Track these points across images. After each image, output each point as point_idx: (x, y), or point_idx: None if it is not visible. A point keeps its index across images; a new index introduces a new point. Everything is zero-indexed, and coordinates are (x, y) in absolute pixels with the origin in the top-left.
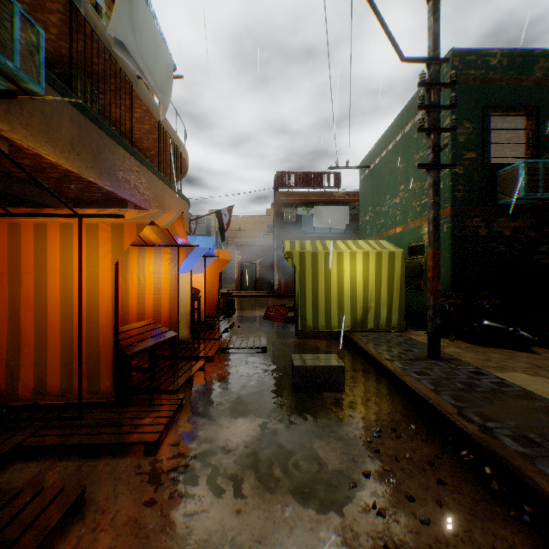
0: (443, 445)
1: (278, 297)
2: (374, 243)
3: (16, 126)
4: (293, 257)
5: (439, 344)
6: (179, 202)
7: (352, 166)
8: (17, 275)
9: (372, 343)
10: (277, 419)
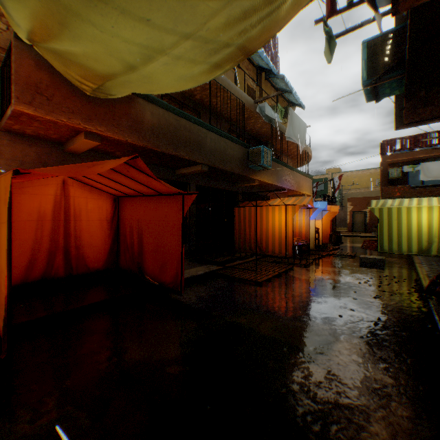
0: (410, 281)
1: None
2: None
3: (261, 176)
4: (374, 211)
5: None
6: (307, 181)
7: None
8: (267, 221)
9: (422, 259)
10: (347, 270)
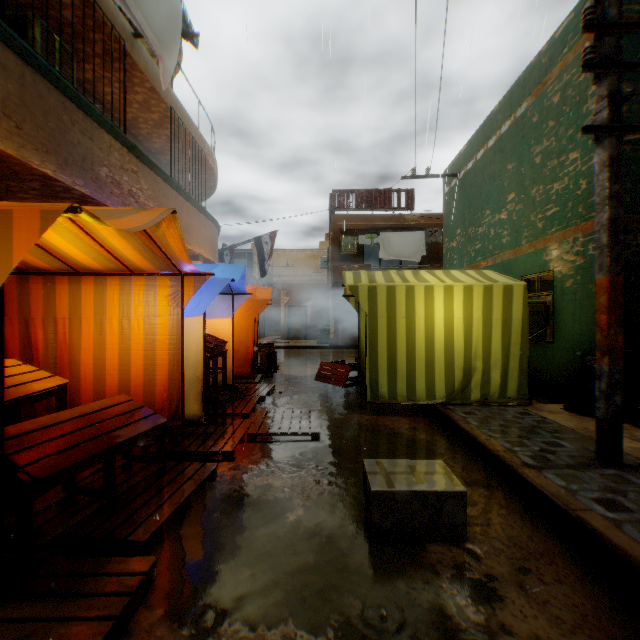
0: None
1: (334, 348)
2: (475, 273)
3: None
4: (359, 294)
5: (619, 440)
6: (203, 223)
7: (435, 175)
8: None
9: (487, 428)
10: (342, 634)
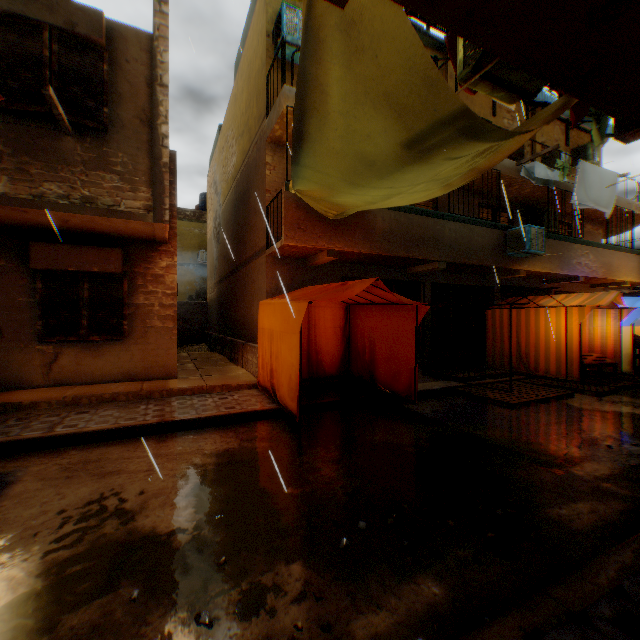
0: None
1: None
2: None
3: (527, 264)
4: None
5: None
6: (628, 259)
7: None
8: (536, 328)
9: None
10: None
